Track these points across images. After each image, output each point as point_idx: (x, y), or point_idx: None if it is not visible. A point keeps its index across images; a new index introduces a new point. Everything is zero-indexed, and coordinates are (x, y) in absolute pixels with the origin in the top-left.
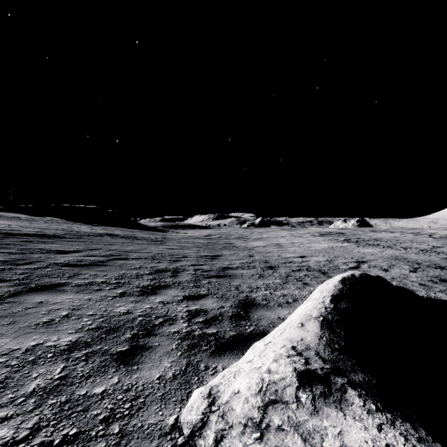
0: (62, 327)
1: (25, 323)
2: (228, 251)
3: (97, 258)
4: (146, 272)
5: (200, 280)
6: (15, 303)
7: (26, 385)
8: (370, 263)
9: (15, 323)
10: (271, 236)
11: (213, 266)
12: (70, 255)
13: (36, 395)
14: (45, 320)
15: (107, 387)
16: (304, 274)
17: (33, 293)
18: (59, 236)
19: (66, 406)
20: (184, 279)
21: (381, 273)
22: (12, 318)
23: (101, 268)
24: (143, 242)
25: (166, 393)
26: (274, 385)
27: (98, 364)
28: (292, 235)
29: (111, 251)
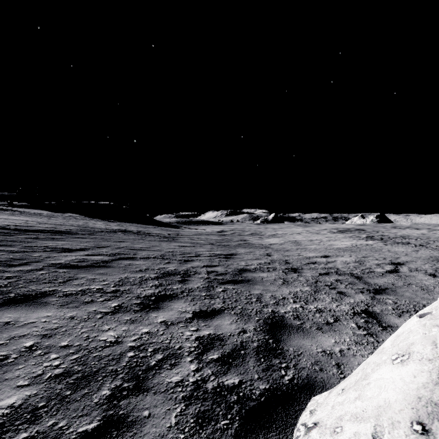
0: (12, 374)
1: None
2: (243, 248)
3: (102, 257)
4: (152, 275)
5: (214, 287)
6: None
7: None
8: (409, 266)
9: None
10: (286, 232)
11: (228, 267)
12: (73, 254)
13: None
14: None
15: None
16: (334, 278)
17: (5, 308)
18: (71, 232)
19: None
20: (195, 285)
21: (430, 279)
22: None
23: (102, 270)
24: (155, 239)
25: None
26: None
27: None
28: (308, 231)
29: (119, 248)
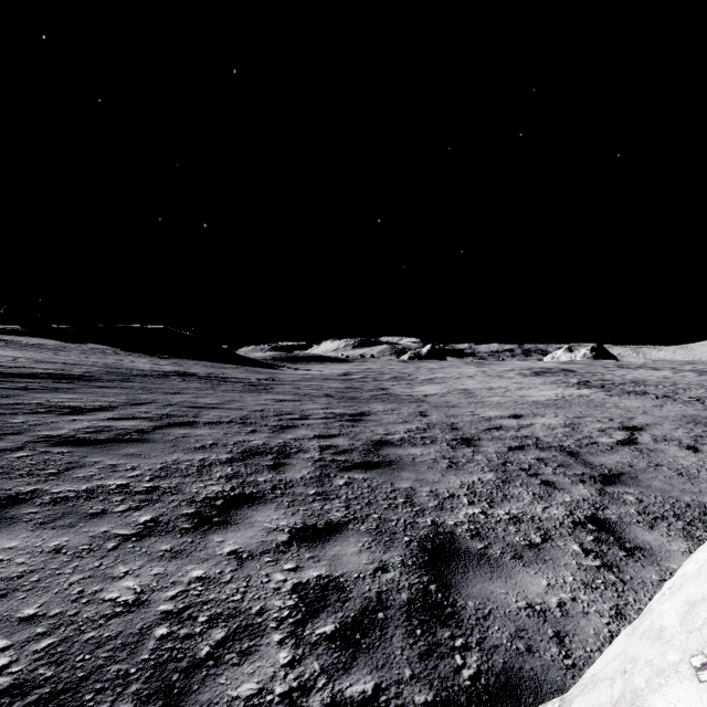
0: None
1: None
2: (381, 403)
3: (137, 422)
4: (222, 456)
5: (331, 476)
6: None
7: None
8: (652, 432)
9: None
10: (450, 375)
11: (356, 439)
12: (87, 418)
13: None
14: None
15: None
16: (534, 456)
17: None
18: (90, 377)
19: None
20: (298, 473)
21: (689, 456)
22: None
23: (133, 448)
24: (234, 388)
25: None
26: None
27: None
28: (485, 373)
29: (171, 406)
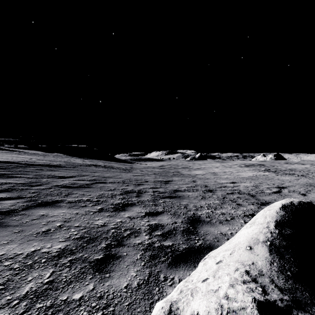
0: (55, 236)
1: (29, 232)
2: (177, 177)
3: (85, 181)
4: (118, 192)
5: (157, 200)
6: (25, 215)
7: (21, 288)
8: (289, 189)
9: (23, 232)
10: (208, 166)
11: (166, 189)
12: (67, 180)
13: (28, 298)
14: (44, 229)
15: (84, 294)
16: (236, 196)
17: (38, 208)
18: (61, 166)
19: (49, 311)
20: (146, 198)
21: (300, 197)
22: (21, 227)
23: (87, 189)
24: (117, 171)
25: (132, 303)
26: (234, 314)
27: (79, 270)
28: (223, 166)
29: (95, 176)
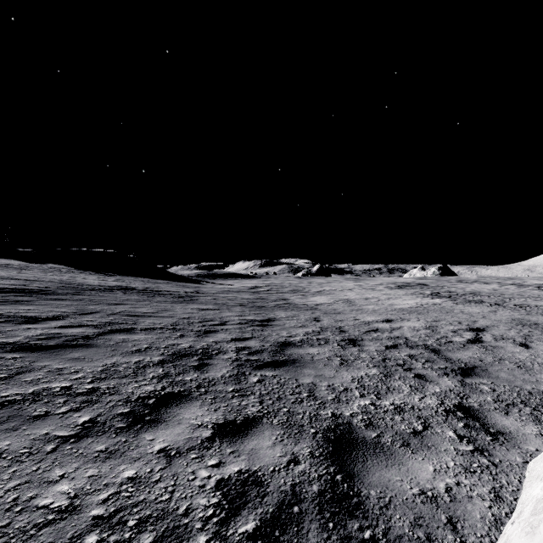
0: None
1: None
2: (284, 311)
3: (83, 329)
4: (155, 358)
5: (246, 374)
6: None
7: None
8: (492, 332)
9: None
10: (335, 288)
11: (265, 341)
12: (40, 326)
13: None
14: None
15: None
16: (406, 354)
17: None
18: (47, 291)
19: None
20: (219, 372)
21: (523, 351)
22: None
23: (78, 353)
24: (166, 299)
25: None
26: None
27: None
28: (361, 286)
29: (113, 315)
